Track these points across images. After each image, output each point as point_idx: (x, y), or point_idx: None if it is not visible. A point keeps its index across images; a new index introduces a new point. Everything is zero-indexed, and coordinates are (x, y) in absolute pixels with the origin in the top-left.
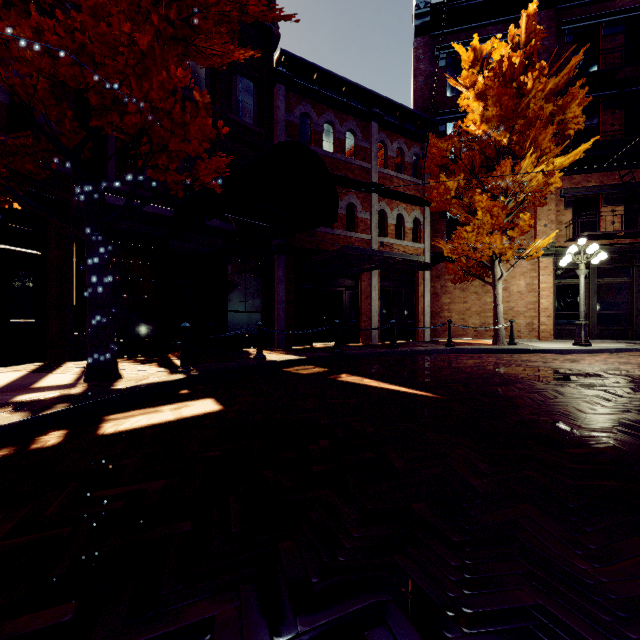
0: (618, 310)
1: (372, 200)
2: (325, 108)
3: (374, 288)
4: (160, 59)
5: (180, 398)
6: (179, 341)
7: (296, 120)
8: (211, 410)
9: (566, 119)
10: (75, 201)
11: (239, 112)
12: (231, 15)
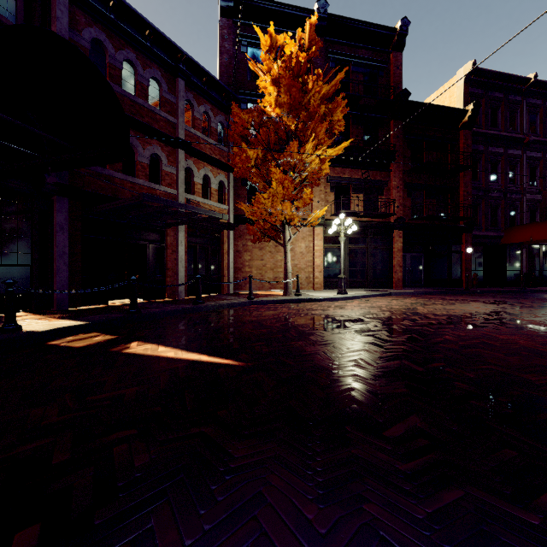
0: (360, 267)
1: (179, 155)
2: (124, 44)
3: (181, 243)
4: None
5: None
6: None
7: (85, 43)
8: None
9: (333, 121)
10: None
11: None
12: None
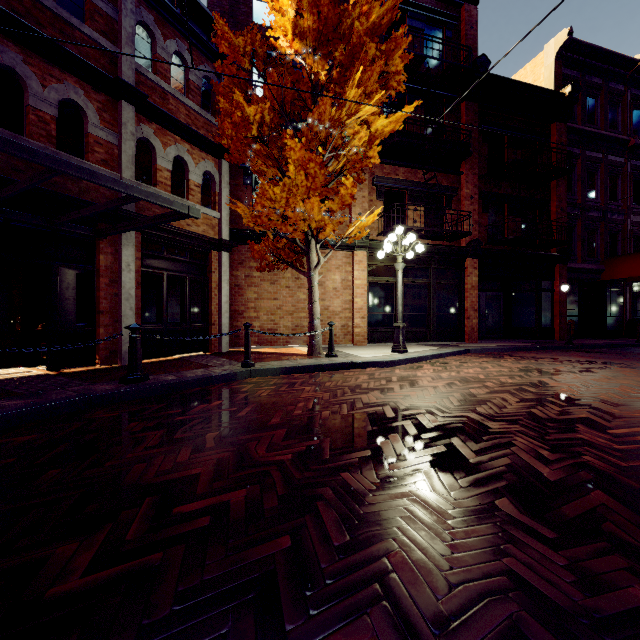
0: (419, 311)
1: (122, 112)
2: None
3: (127, 267)
4: None
5: None
6: None
7: None
8: None
9: (388, 74)
10: None
11: None
12: None
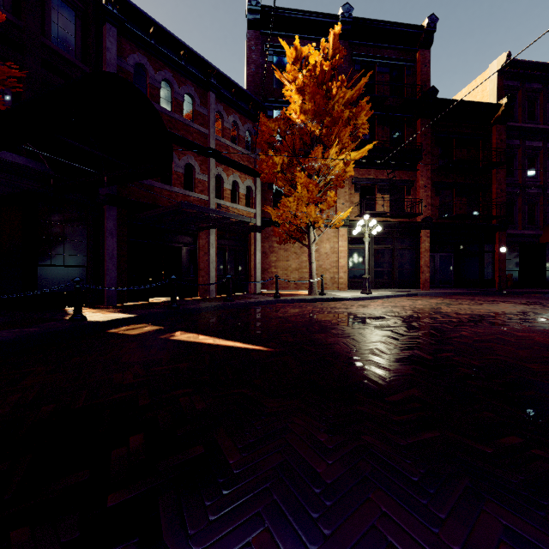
0: (386, 268)
1: (210, 164)
2: (162, 65)
3: (212, 245)
4: None
5: None
6: None
7: (130, 68)
8: None
9: (357, 124)
10: None
11: (56, 39)
12: None
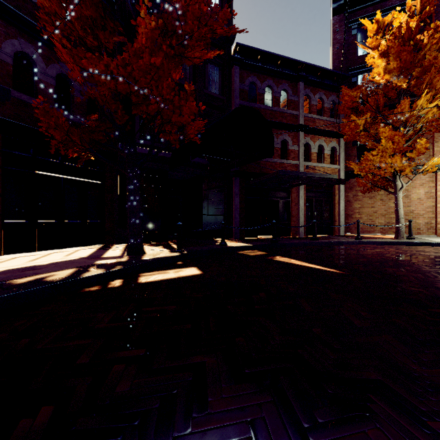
0: None
1: (299, 136)
2: (266, 77)
3: (301, 198)
4: (167, 69)
5: (178, 266)
6: (174, 233)
7: (246, 88)
8: (195, 273)
9: None
10: (122, 154)
11: (210, 87)
12: (206, 34)
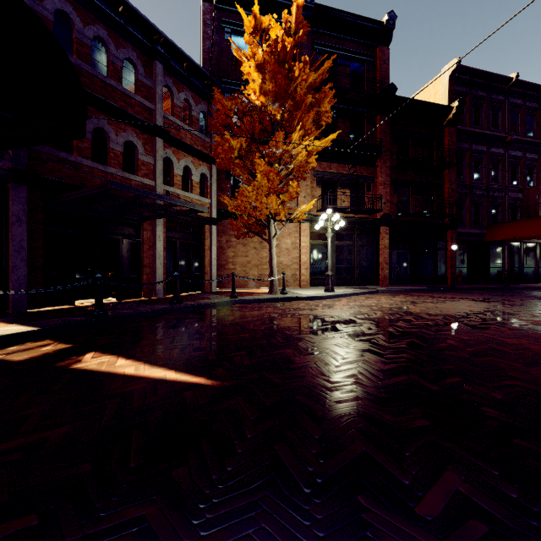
0: (347, 264)
1: (156, 144)
2: (94, 19)
3: (159, 238)
4: None
5: None
6: None
7: (47, 14)
8: None
9: (320, 112)
10: None
11: None
12: None
